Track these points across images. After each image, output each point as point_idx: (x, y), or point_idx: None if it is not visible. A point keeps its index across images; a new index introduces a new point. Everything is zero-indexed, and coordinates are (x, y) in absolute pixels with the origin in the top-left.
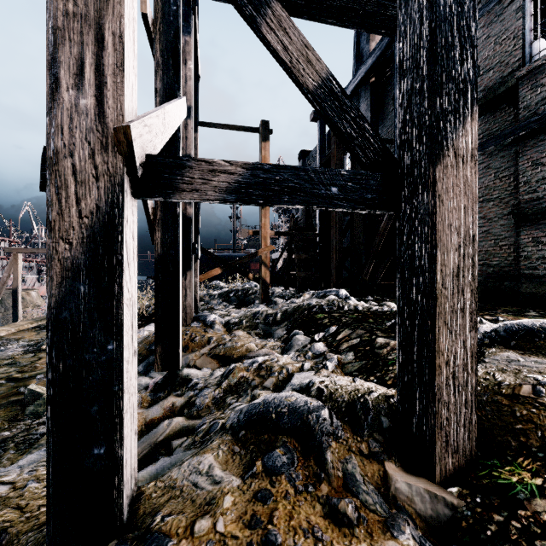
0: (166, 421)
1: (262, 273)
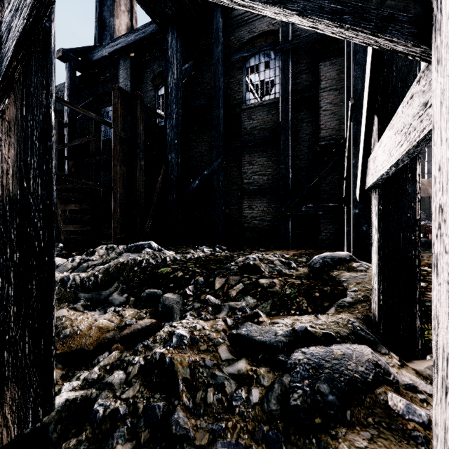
0: None
1: None
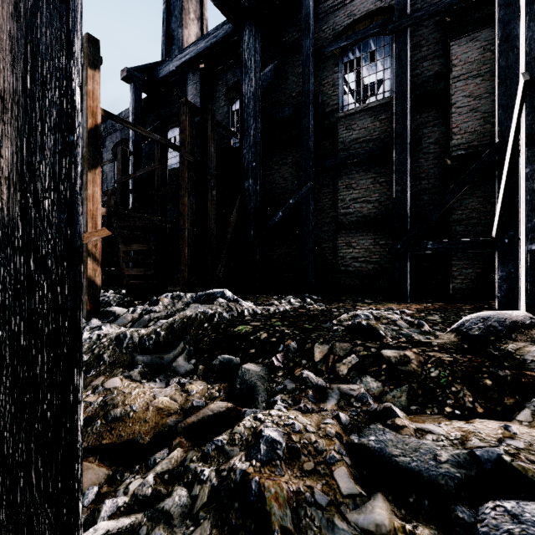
0: None
1: (89, 270)
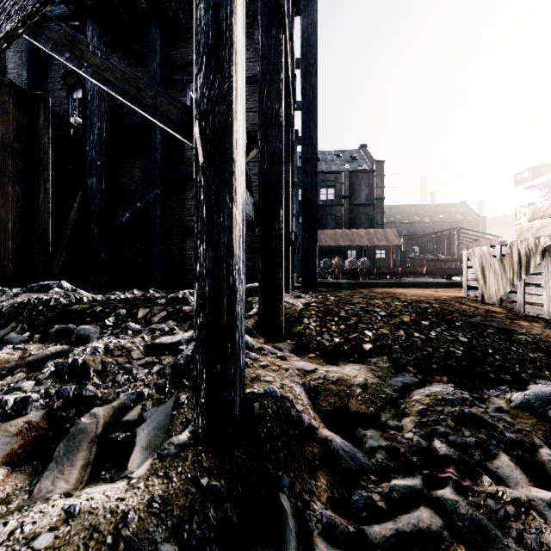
0: (83, 418)
1: None
